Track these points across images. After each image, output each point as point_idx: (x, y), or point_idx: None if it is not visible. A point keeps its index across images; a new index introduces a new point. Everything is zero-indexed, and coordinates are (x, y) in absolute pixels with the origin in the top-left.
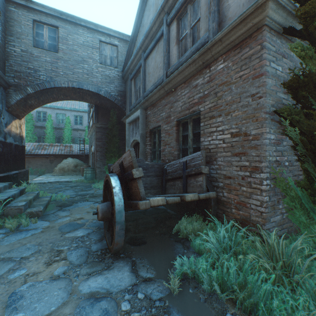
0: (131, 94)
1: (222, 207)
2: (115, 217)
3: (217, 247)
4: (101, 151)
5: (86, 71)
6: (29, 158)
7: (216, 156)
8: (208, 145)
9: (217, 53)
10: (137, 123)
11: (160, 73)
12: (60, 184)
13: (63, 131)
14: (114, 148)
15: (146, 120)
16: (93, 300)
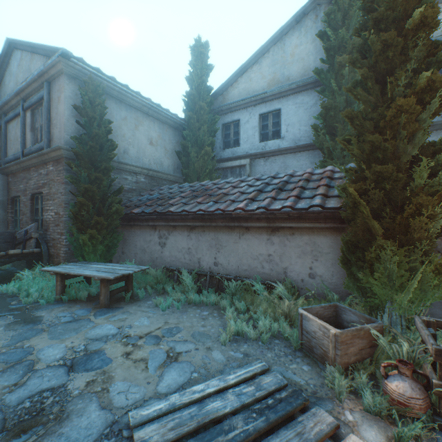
0: None
1: (52, 259)
2: None
3: (30, 277)
4: None
5: None
6: None
7: (50, 226)
8: (47, 218)
9: (49, 159)
10: None
11: (20, 147)
12: None
13: None
14: None
15: (8, 187)
16: None
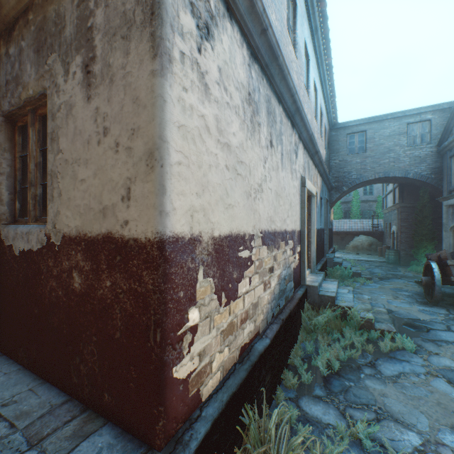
0: (449, 173)
1: None
2: (435, 283)
3: None
4: (406, 233)
5: (391, 160)
6: None
7: None
8: None
9: None
10: None
11: None
12: (362, 262)
13: (350, 204)
14: (425, 230)
15: None
16: (424, 310)
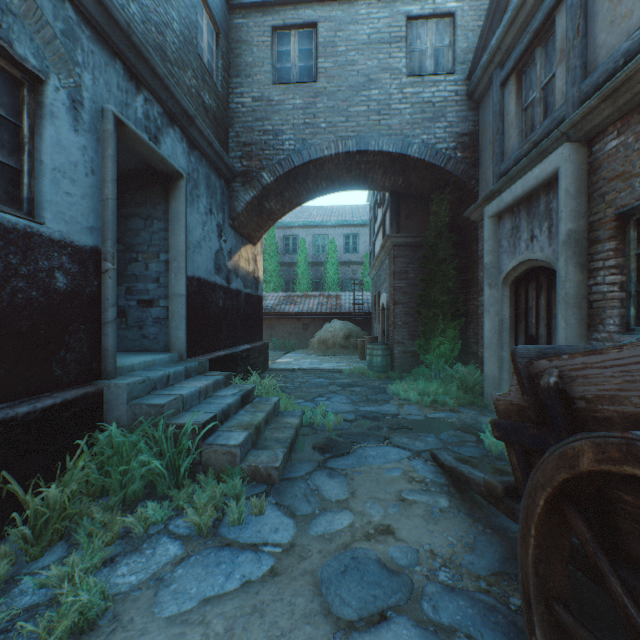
0: (501, 128)
1: None
2: None
3: None
4: (406, 304)
5: (374, 107)
6: (271, 320)
7: None
8: None
9: None
10: (539, 202)
11: None
12: (320, 376)
13: (324, 267)
14: (442, 293)
15: (594, 179)
16: None
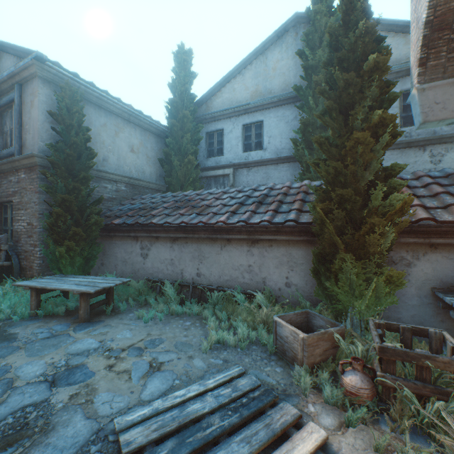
0: None
1: (24, 272)
2: None
3: None
4: None
5: None
6: None
7: (22, 237)
8: (18, 229)
9: (20, 166)
10: None
11: None
12: None
13: None
14: None
15: None
16: None
